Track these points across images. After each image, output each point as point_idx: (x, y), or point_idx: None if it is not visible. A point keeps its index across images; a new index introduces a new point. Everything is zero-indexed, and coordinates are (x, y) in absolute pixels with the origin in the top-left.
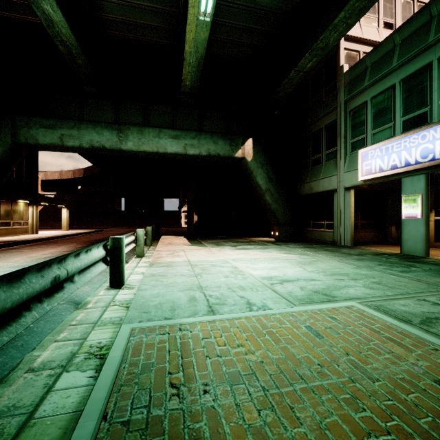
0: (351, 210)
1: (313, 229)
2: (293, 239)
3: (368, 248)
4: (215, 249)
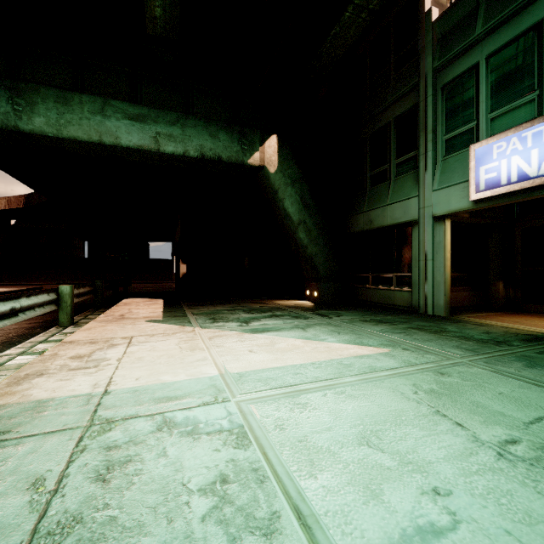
0: (446, 255)
1: (372, 287)
2: (342, 302)
3: (481, 321)
4: (204, 334)
